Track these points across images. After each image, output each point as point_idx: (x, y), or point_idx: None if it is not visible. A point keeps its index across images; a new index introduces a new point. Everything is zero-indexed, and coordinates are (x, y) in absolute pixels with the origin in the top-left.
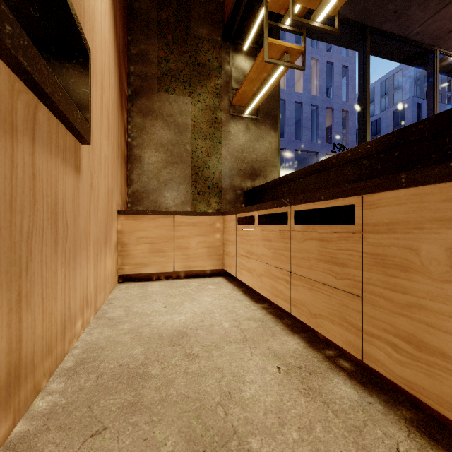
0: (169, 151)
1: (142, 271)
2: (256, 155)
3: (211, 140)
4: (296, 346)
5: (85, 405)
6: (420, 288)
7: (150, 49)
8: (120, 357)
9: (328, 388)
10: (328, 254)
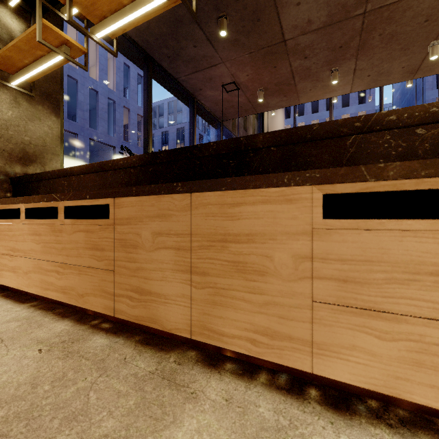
0: None
1: None
2: (30, 137)
3: None
4: (65, 327)
5: None
6: (142, 257)
7: None
8: None
9: (87, 346)
10: (93, 243)
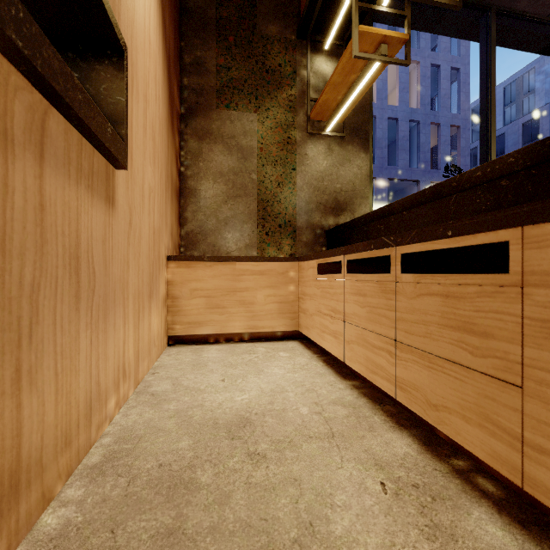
0: (231, 182)
1: (196, 332)
2: (341, 184)
3: (283, 166)
4: (407, 449)
5: (107, 528)
6: None
7: (207, 55)
8: (161, 453)
9: (466, 528)
10: (459, 317)
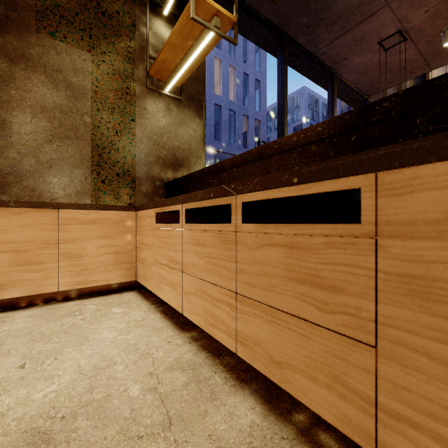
0: (57, 120)
1: None
2: (179, 142)
3: (121, 115)
4: (252, 416)
5: None
6: None
7: None
8: None
9: None
10: (305, 270)
